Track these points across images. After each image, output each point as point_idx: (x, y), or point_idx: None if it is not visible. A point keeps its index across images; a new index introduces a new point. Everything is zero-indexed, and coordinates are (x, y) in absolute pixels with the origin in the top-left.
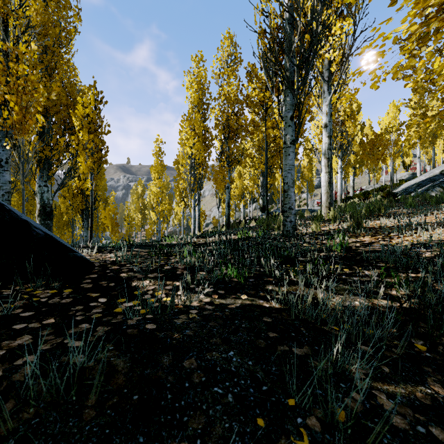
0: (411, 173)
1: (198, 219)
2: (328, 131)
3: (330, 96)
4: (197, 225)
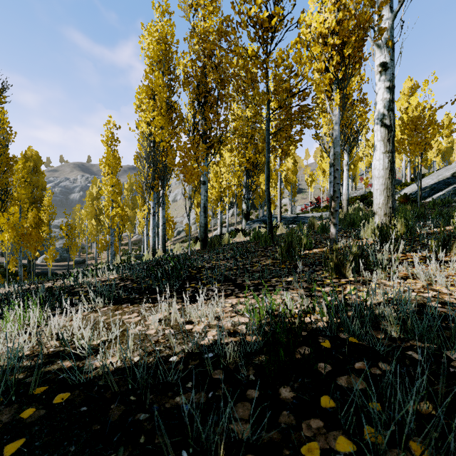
0: None
1: (162, 229)
2: (389, 77)
3: (395, 12)
4: (161, 237)
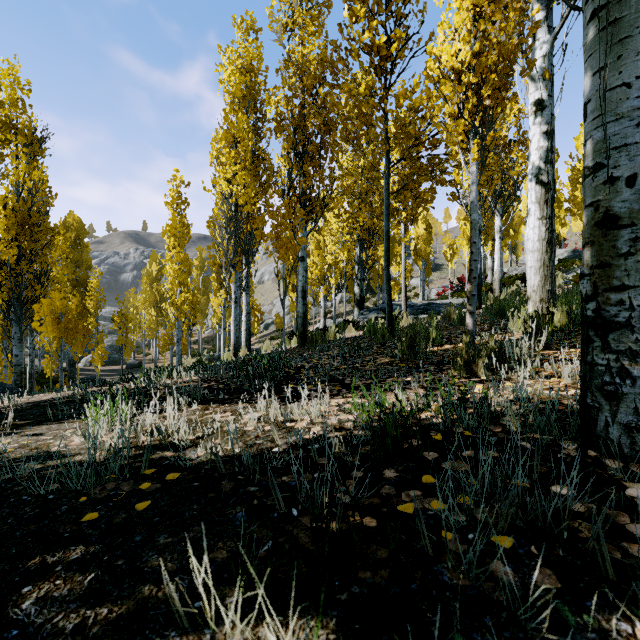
0: (570, 250)
1: (245, 321)
2: (547, 118)
3: (554, 33)
4: (244, 331)
